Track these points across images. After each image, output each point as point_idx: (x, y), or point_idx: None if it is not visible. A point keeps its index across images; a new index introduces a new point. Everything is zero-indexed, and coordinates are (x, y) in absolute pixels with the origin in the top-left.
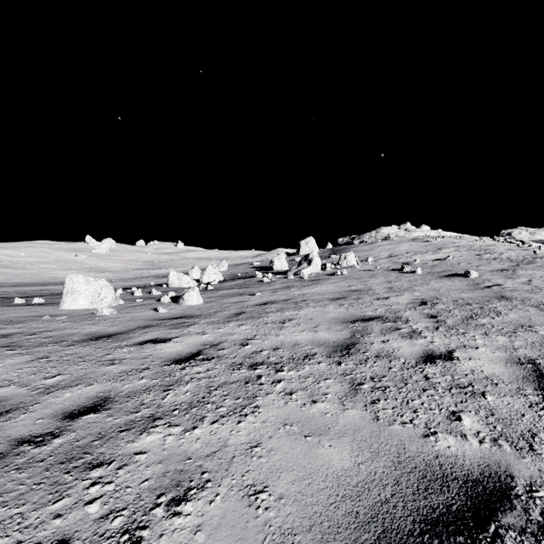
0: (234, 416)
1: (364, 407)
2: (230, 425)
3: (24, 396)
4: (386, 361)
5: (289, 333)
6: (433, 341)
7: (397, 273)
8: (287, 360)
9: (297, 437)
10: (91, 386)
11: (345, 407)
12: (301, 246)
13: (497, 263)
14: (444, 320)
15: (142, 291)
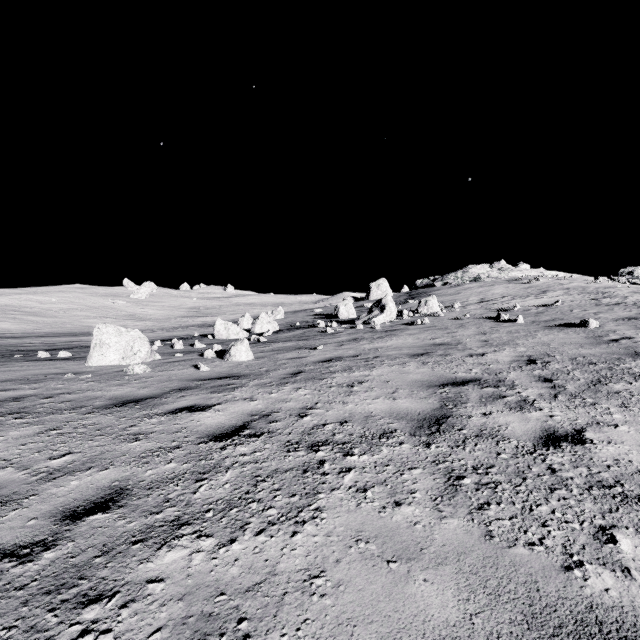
0: (287, 524)
1: (468, 515)
2: (282, 538)
3: (20, 483)
4: (491, 443)
5: (360, 401)
6: (553, 414)
7: (492, 322)
8: (358, 439)
9: (376, 562)
10: (105, 471)
11: (442, 514)
12: (371, 289)
13: (622, 310)
14: (564, 386)
15: (183, 344)
